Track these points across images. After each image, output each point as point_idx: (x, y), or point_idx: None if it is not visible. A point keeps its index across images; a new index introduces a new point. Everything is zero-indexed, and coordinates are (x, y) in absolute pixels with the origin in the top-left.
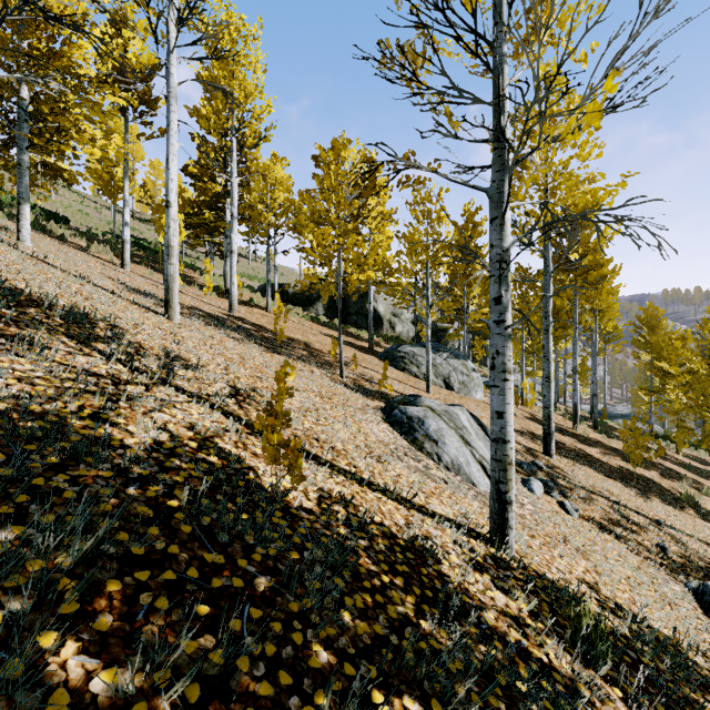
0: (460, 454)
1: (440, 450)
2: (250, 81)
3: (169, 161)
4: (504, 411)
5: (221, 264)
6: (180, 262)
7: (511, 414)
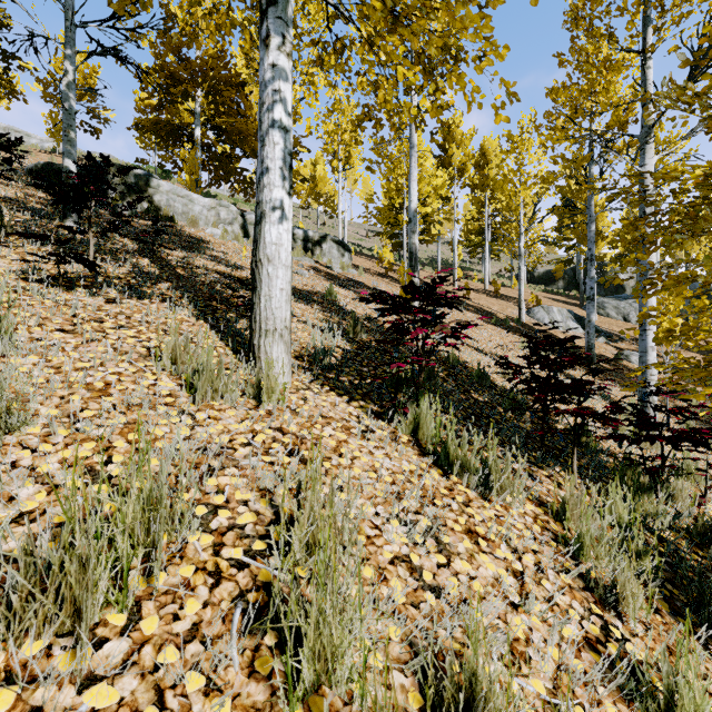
0: (542, 316)
1: (534, 315)
2: (493, 172)
3: (454, 236)
4: (520, 289)
5: (494, 264)
6: (464, 268)
7: (522, 289)
